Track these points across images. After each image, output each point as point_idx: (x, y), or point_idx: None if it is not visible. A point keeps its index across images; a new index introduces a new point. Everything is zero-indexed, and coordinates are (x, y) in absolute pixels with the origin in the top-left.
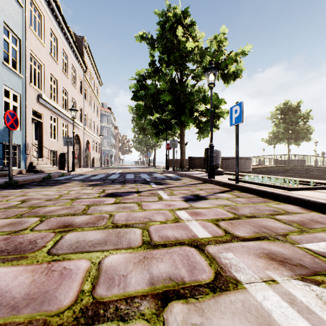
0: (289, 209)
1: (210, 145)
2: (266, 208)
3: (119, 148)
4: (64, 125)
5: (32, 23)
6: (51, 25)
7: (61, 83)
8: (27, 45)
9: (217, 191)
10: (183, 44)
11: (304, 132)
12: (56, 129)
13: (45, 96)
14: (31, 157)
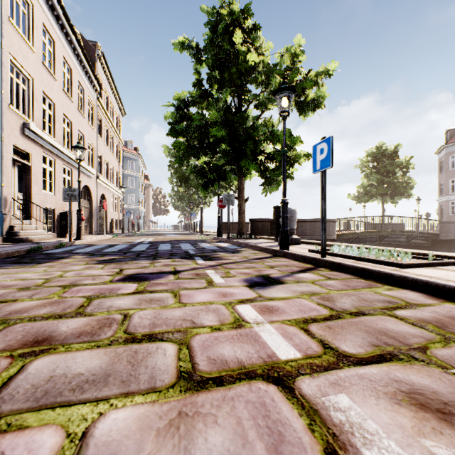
0: (410, 297)
1: (282, 202)
2: (375, 297)
3: (150, 206)
4: (66, 171)
5: (13, 13)
6: (44, 20)
7: (62, 109)
8: (5, 46)
9: (295, 270)
10: (242, 56)
11: (403, 186)
12: (53, 176)
13: (35, 126)
14: (11, 218)
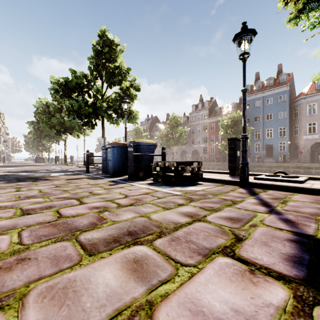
0: None
1: None
2: None
3: None
4: None
5: None
6: None
7: None
8: None
9: None
10: None
11: None
12: None
13: None
14: None
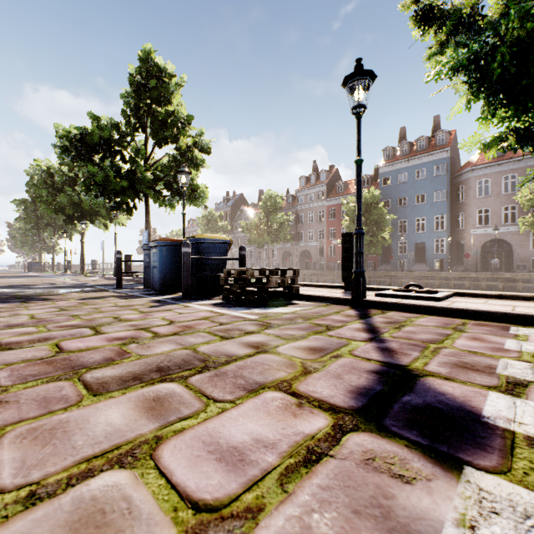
0: None
1: None
2: None
3: None
4: None
5: None
6: None
7: None
8: None
9: None
10: None
11: None
12: None
13: None
14: None
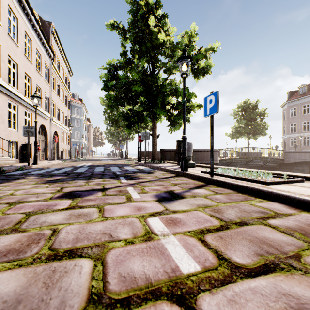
0: (276, 208)
1: (183, 137)
2: (251, 208)
3: (91, 140)
4: (27, 114)
5: None
6: (9, 2)
7: (23, 68)
8: None
9: (192, 186)
10: (155, 34)
11: (261, 128)
12: (16, 117)
13: (1, 80)
14: None
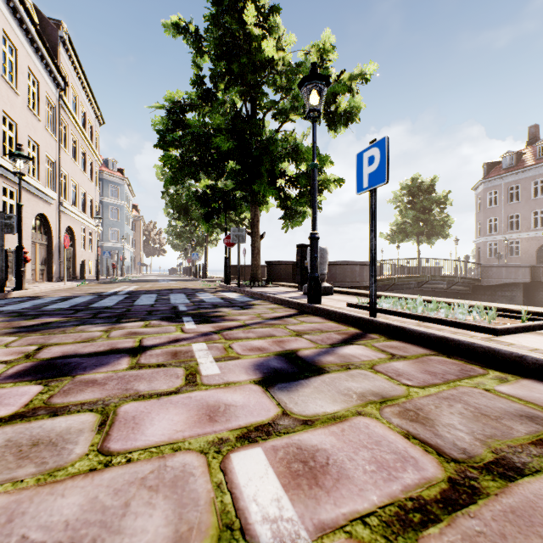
0: None
1: (311, 237)
2: (496, 405)
3: (141, 245)
4: (7, 192)
5: None
6: None
7: None
8: None
9: (336, 339)
10: (256, 41)
11: (440, 225)
12: None
13: None
14: None
